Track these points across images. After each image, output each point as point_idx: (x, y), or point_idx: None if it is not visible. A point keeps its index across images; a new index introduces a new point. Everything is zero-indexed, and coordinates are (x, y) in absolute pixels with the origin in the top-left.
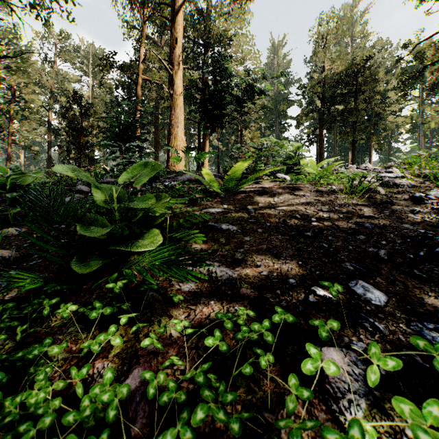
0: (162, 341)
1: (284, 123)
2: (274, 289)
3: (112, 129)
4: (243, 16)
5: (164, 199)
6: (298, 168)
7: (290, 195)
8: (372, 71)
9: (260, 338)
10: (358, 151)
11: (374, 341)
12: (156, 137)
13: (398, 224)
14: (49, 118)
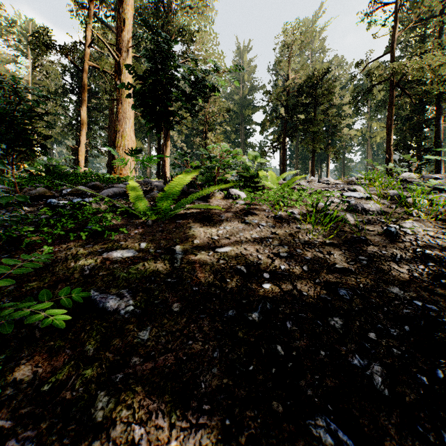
0: None
1: (249, 128)
2: None
3: None
4: (207, 13)
5: None
6: (257, 181)
7: (241, 223)
8: (330, 84)
9: None
10: (317, 160)
11: None
12: (111, 134)
13: (384, 286)
14: None
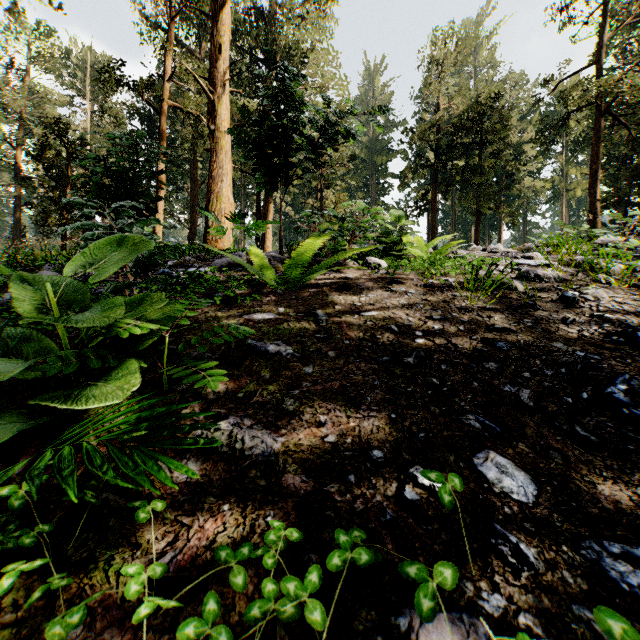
0: (103, 615)
1: (383, 183)
2: (345, 472)
3: (94, 178)
4: (323, 23)
5: (156, 303)
6: (400, 249)
7: (385, 291)
8: (503, 115)
9: (300, 611)
10: (484, 226)
11: (520, 587)
12: (193, 196)
13: (547, 342)
14: (18, 160)
